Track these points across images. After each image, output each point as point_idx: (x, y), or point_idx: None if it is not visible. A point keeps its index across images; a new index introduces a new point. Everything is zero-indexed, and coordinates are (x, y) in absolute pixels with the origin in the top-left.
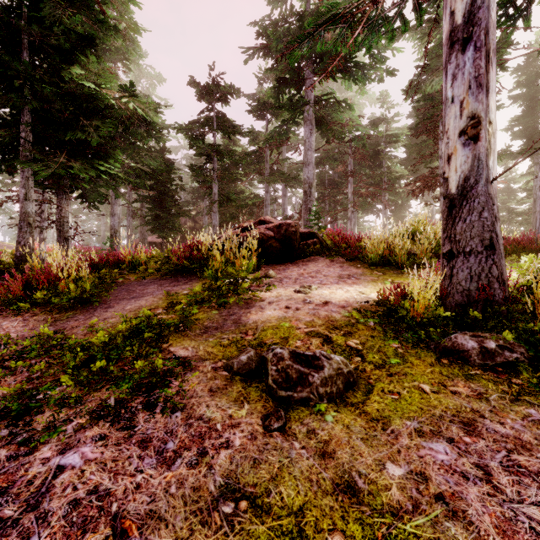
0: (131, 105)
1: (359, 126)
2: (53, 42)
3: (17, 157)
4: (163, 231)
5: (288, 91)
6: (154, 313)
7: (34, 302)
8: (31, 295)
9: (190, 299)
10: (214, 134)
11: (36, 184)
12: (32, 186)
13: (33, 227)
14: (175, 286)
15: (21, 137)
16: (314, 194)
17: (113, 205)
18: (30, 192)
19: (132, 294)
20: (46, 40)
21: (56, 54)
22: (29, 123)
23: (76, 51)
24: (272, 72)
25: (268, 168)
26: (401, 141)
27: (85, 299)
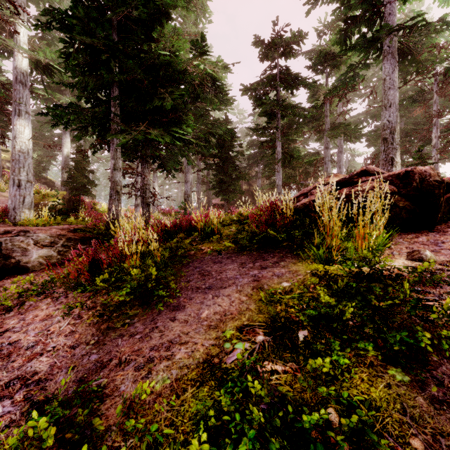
0: (201, 67)
1: None
2: (134, 14)
3: (109, 132)
4: (225, 194)
5: (358, 30)
6: (252, 347)
7: (95, 288)
8: (100, 273)
9: (311, 316)
10: (278, 91)
11: (124, 155)
12: (119, 156)
13: (120, 195)
14: (263, 269)
15: (109, 110)
16: (397, 140)
17: (186, 173)
18: (118, 163)
19: (206, 279)
20: (129, 13)
21: (138, 29)
22: (116, 97)
23: (154, 26)
24: (340, 12)
25: (328, 123)
26: None
27: (149, 289)
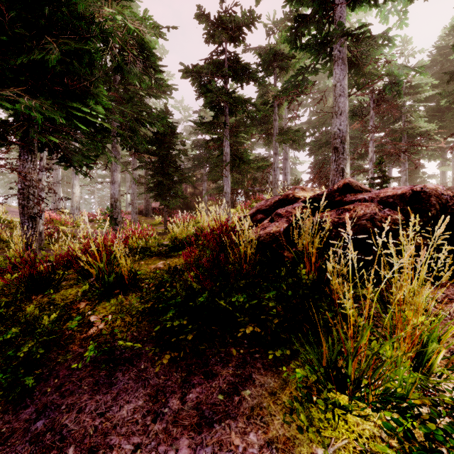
0: (118, 17)
1: (401, 64)
2: None
3: None
4: (165, 199)
5: (308, 32)
6: None
7: None
8: None
9: None
10: (226, 80)
11: None
12: None
13: None
14: (204, 428)
15: None
16: (347, 151)
17: (113, 172)
18: None
19: None
20: None
21: None
22: None
23: None
24: (292, 5)
25: (277, 127)
26: (426, 91)
27: None
